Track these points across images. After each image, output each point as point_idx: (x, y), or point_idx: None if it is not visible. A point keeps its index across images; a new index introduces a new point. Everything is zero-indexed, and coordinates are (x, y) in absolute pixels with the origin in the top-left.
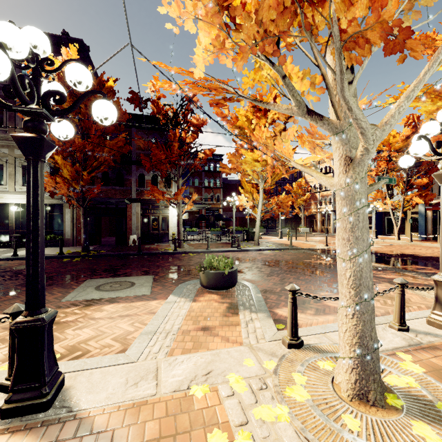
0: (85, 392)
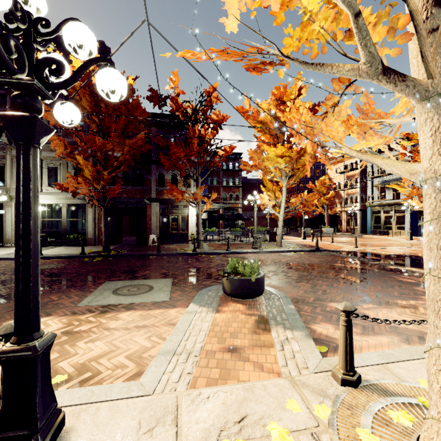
0: (88, 439)
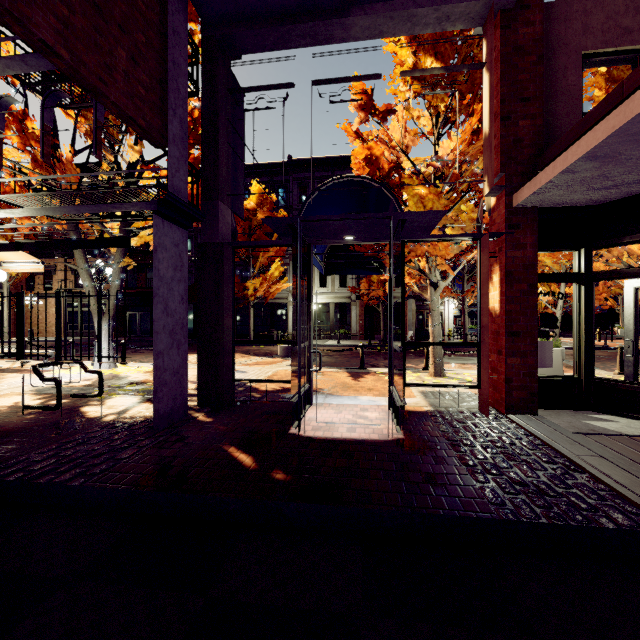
0: None
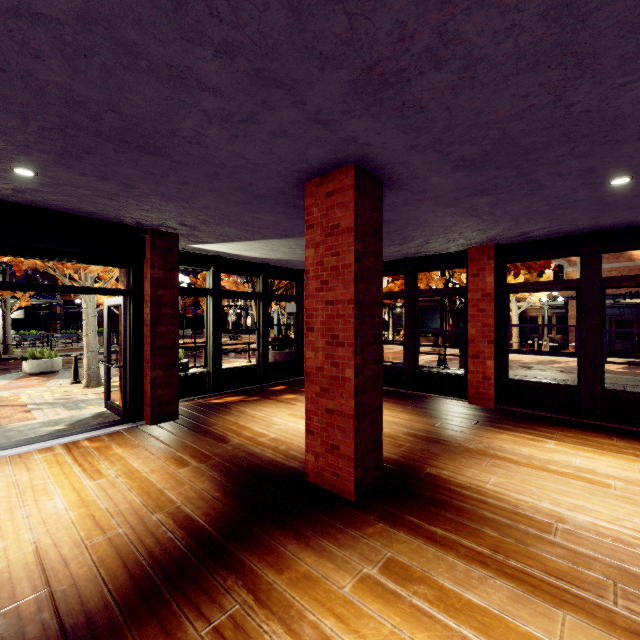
0: None
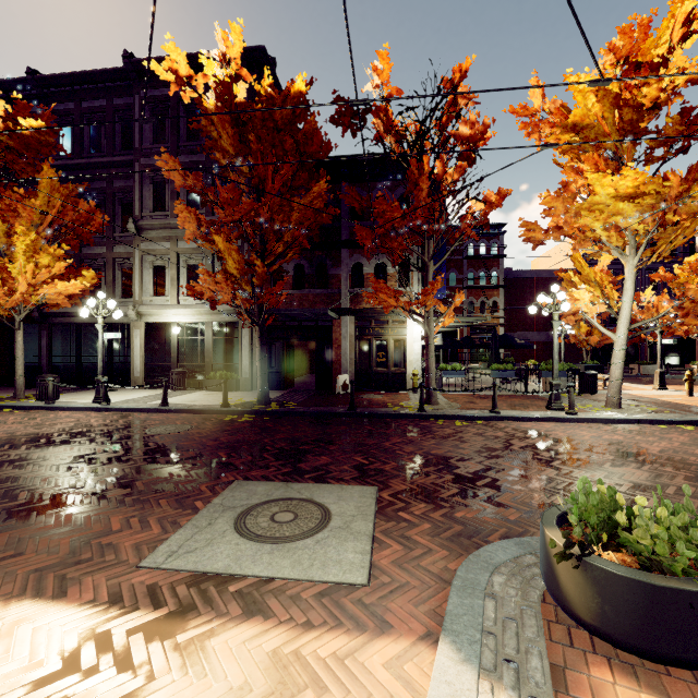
0: None
